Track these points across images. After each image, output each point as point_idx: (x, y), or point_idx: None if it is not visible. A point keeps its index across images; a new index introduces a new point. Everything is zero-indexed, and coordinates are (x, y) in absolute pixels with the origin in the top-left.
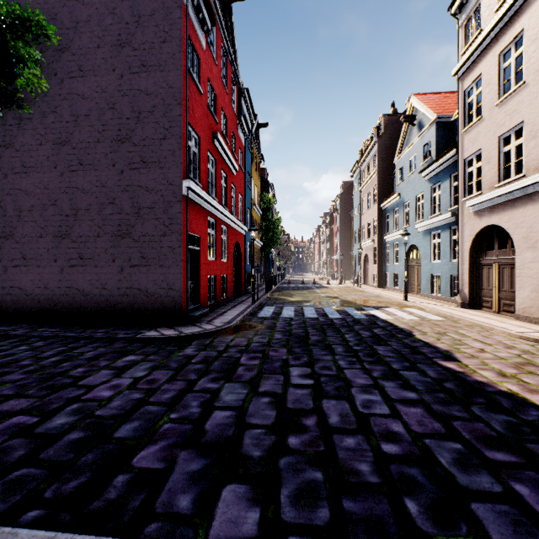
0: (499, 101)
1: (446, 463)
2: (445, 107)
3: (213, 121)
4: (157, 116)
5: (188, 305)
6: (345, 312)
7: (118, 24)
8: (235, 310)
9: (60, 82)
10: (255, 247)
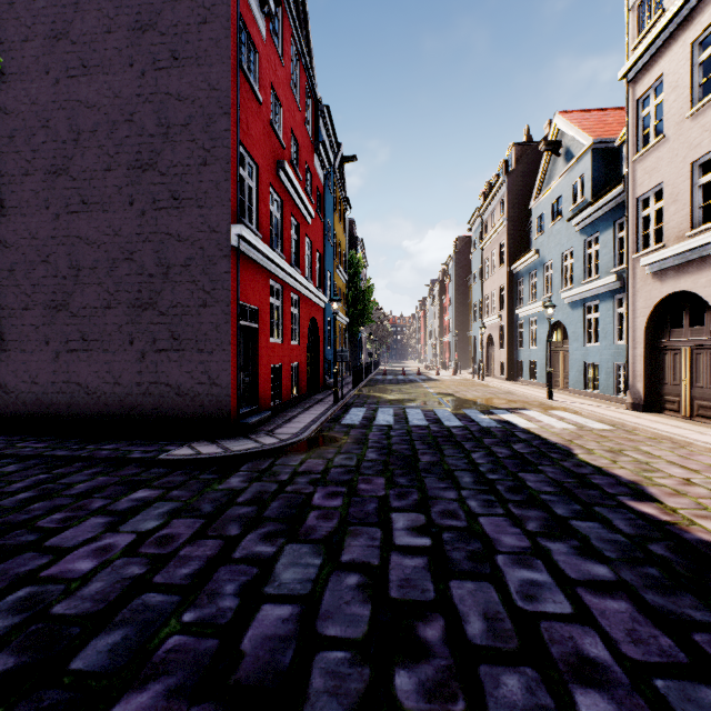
0: (693, 111)
1: None
2: (605, 128)
3: (278, 145)
4: (195, 132)
5: (239, 408)
6: (467, 416)
7: None
8: (309, 413)
9: (54, 84)
10: (339, 325)
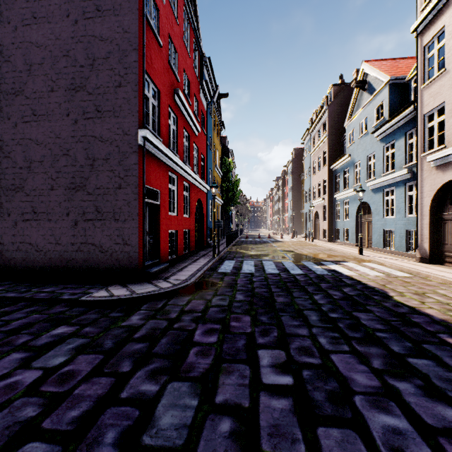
0: None
1: None
2: (397, 70)
3: (174, 78)
4: (112, 63)
5: (144, 261)
6: (305, 266)
7: None
8: (195, 264)
9: (13, 31)
10: (217, 205)
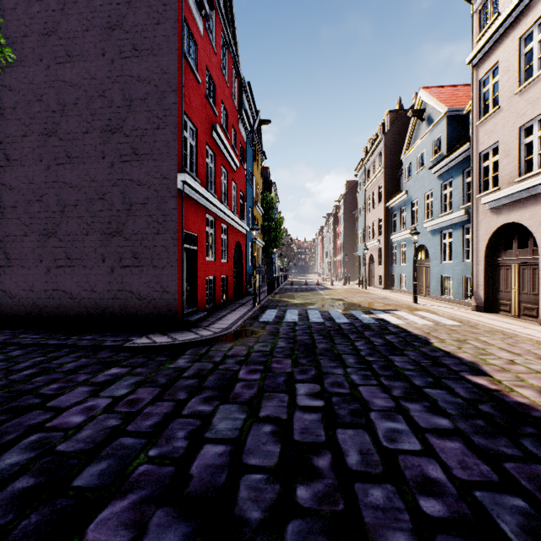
0: (520, 89)
1: (512, 533)
2: (457, 100)
3: (212, 113)
4: (150, 104)
5: (183, 309)
6: (353, 315)
7: (108, 4)
8: (235, 313)
9: (46, 69)
10: (257, 247)
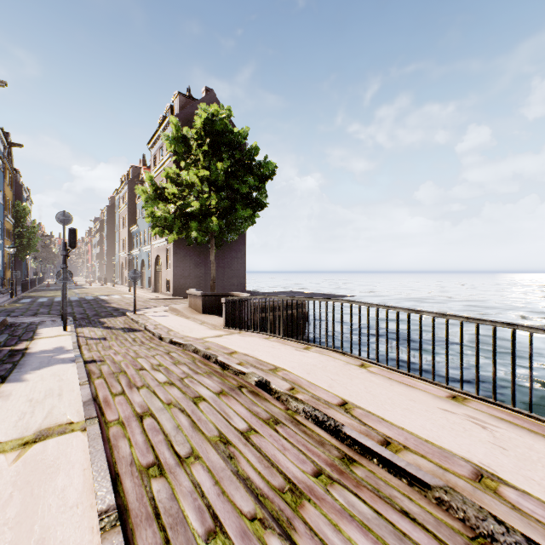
0: None
1: (77, 312)
2: None
3: None
4: None
5: None
6: (84, 298)
7: None
8: None
9: None
10: (7, 253)
